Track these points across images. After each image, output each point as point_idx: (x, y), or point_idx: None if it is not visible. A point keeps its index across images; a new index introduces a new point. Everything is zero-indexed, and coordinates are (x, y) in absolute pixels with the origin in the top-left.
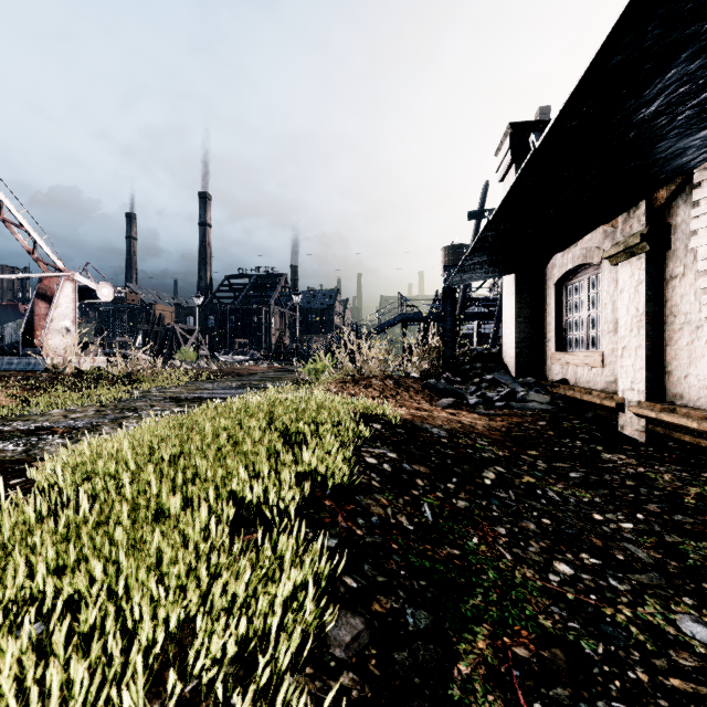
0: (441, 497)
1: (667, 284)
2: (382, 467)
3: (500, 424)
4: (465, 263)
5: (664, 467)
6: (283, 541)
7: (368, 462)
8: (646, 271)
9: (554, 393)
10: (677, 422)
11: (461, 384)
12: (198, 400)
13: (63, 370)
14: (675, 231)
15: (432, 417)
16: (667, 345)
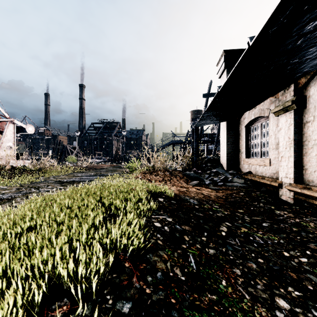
0: (199, 248)
1: (304, 125)
2: (164, 229)
3: (222, 194)
4: (204, 115)
5: (308, 218)
6: None
7: (155, 226)
8: (294, 119)
9: (245, 178)
10: (313, 195)
11: (201, 174)
12: (72, 182)
13: (4, 167)
14: (309, 99)
15: (188, 191)
16: (304, 155)
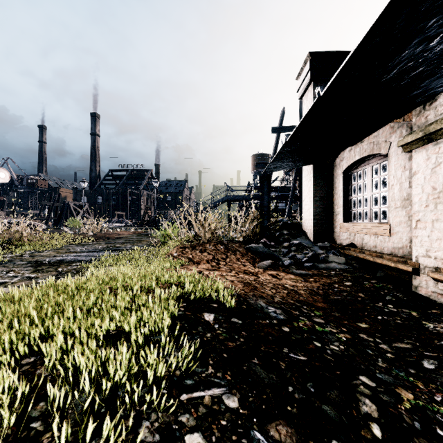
0: None
1: None
2: None
3: (315, 286)
4: (282, 150)
5: None
6: None
7: None
8: None
9: (346, 255)
10: None
11: (275, 248)
12: (57, 264)
13: None
14: None
15: (259, 282)
16: None
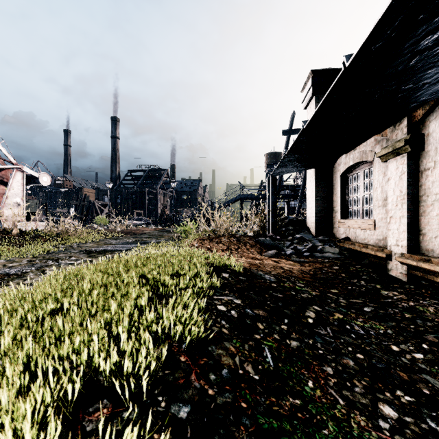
0: (277, 339)
1: (422, 174)
2: (230, 314)
3: (308, 269)
4: (284, 160)
5: (426, 301)
6: (125, 437)
7: (219, 309)
8: (408, 165)
9: (341, 247)
10: (433, 269)
11: (280, 241)
12: (103, 252)
13: (11, 232)
14: (428, 138)
15: (263, 264)
16: (422, 215)
